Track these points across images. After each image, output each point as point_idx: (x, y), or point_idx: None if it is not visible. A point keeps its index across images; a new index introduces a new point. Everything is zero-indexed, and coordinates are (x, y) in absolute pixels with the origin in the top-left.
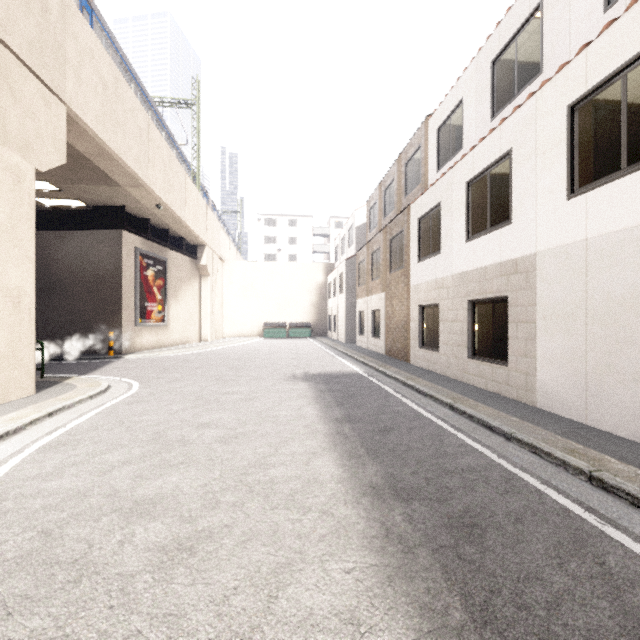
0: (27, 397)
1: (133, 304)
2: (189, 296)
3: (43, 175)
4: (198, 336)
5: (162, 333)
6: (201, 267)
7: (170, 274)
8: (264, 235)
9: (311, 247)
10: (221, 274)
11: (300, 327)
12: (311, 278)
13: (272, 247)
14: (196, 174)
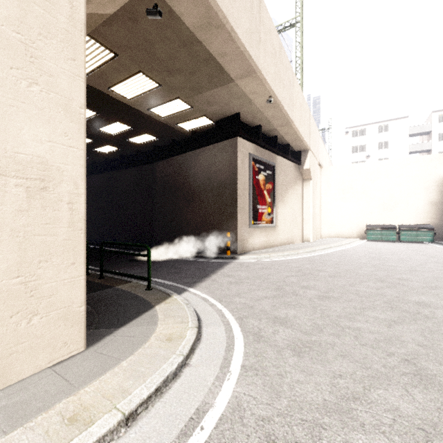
0: (60, 363)
1: (246, 206)
2: (293, 199)
3: (174, 90)
4: (301, 236)
5: (271, 234)
6: (304, 171)
7: (277, 178)
8: (352, 145)
9: (406, 148)
10: (319, 179)
11: (416, 229)
12: (429, 172)
13: (360, 155)
14: (299, 85)
